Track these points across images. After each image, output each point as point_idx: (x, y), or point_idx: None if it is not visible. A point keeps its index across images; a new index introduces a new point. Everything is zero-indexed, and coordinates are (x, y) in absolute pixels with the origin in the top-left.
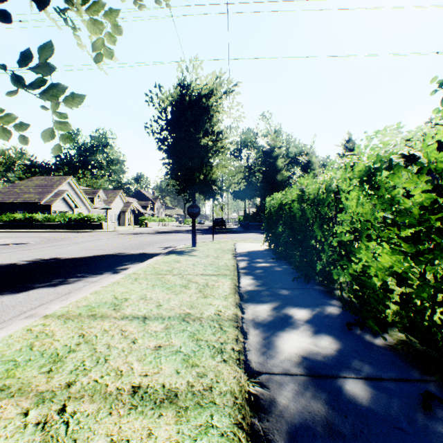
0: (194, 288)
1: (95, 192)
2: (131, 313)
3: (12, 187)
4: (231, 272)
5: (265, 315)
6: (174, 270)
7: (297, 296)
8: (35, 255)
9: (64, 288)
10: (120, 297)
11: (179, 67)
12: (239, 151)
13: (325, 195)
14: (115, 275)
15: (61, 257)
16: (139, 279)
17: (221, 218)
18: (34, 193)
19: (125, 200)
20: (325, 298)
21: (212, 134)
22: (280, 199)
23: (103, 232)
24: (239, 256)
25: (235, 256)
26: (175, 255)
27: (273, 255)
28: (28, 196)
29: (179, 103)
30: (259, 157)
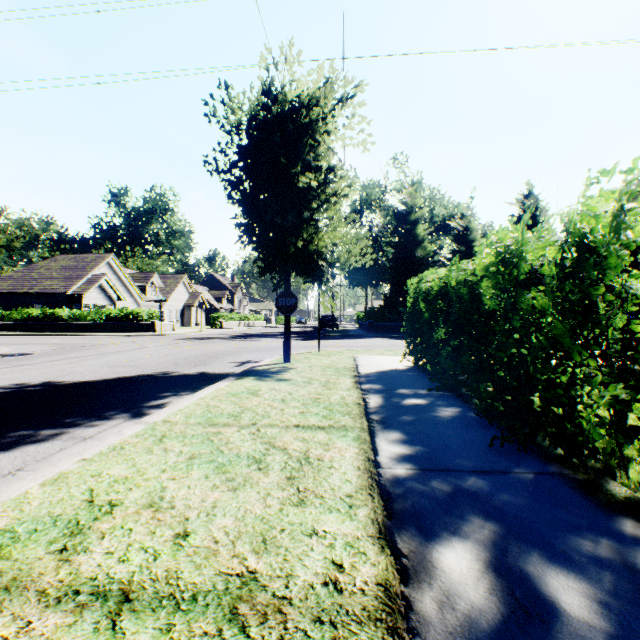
0: (278, 468)
1: (147, 278)
2: (94, 573)
3: (27, 270)
4: (355, 420)
5: (470, 590)
6: (243, 415)
7: (524, 502)
8: (23, 375)
9: (16, 455)
10: (101, 497)
11: (262, 60)
12: (358, 213)
13: (581, 259)
14: (126, 427)
15: (62, 380)
16: (168, 440)
17: (330, 315)
18: (59, 279)
19: (191, 289)
20: (600, 512)
21: (318, 171)
22: (444, 278)
23: (154, 337)
24: (365, 382)
25: (359, 381)
26: (253, 379)
27: (426, 380)
28: (49, 283)
29: (263, 123)
30: (389, 223)
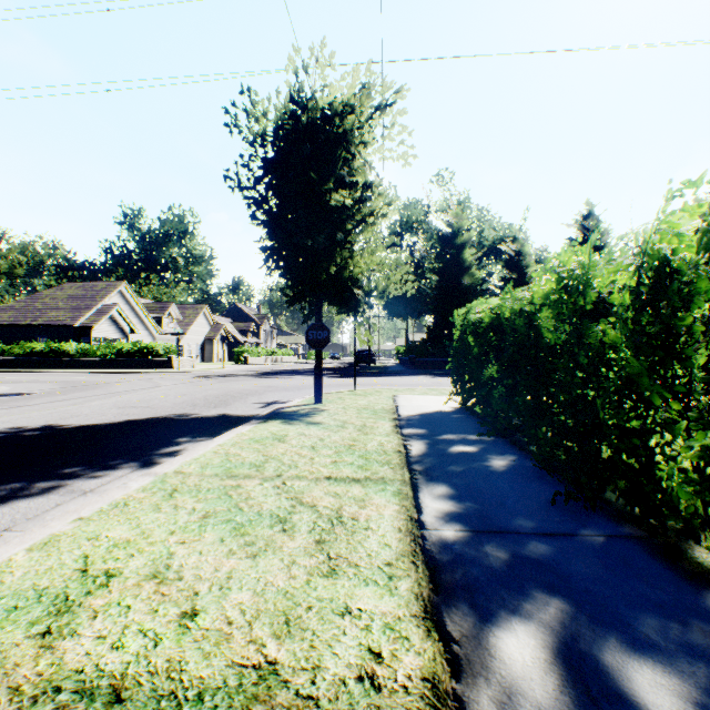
0: (306, 529)
1: (163, 308)
2: (80, 665)
3: (31, 299)
4: (395, 471)
5: (536, 687)
6: (267, 465)
7: (595, 572)
8: (21, 418)
9: (4, 512)
10: (96, 566)
11: (290, 63)
12: (398, 236)
13: (660, 285)
14: (132, 479)
15: (64, 423)
16: (179, 494)
17: (367, 349)
18: (66, 309)
19: (213, 320)
20: (686, 585)
21: (353, 188)
22: (496, 308)
23: (171, 374)
24: (406, 425)
25: (399, 425)
26: (279, 423)
27: (476, 424)
28: (55, 314)
29: (291, 134)
30: (432, 247)
